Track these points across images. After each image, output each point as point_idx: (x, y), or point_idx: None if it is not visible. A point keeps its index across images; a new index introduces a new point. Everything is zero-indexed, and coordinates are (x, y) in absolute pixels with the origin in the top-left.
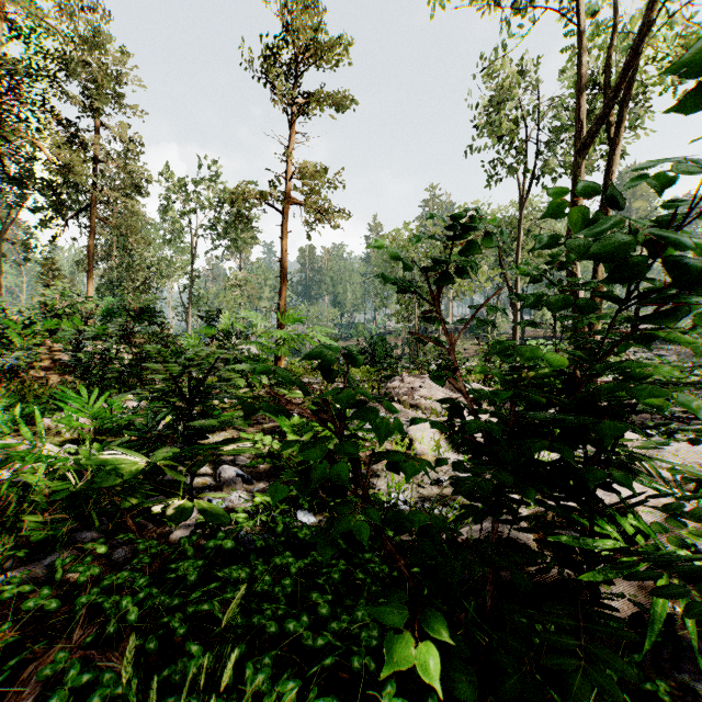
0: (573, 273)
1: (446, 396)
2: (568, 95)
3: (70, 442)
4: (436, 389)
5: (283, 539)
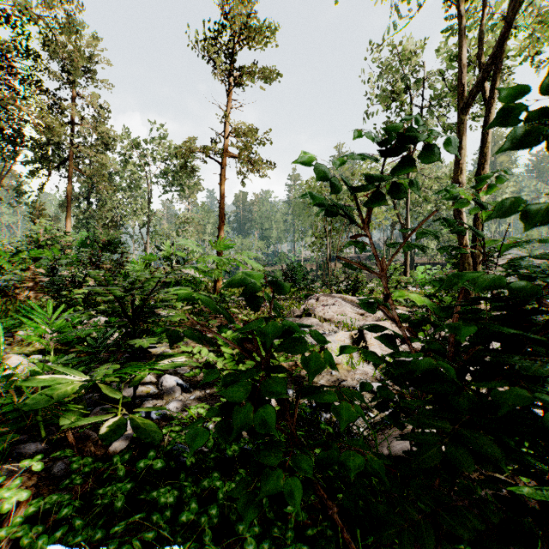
0: (459, 210)
1: (354, 312)
2: (452, 67)
3: (39, 352)
4: (345, 306)
5: (213, 455)
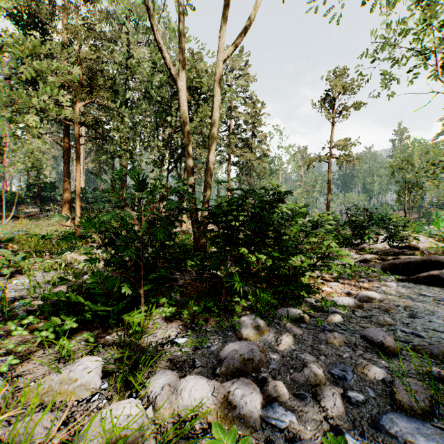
0: None
1: None
2: None
3: None
4: None
5: None
